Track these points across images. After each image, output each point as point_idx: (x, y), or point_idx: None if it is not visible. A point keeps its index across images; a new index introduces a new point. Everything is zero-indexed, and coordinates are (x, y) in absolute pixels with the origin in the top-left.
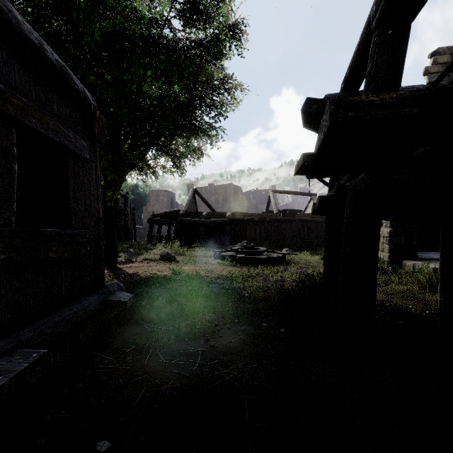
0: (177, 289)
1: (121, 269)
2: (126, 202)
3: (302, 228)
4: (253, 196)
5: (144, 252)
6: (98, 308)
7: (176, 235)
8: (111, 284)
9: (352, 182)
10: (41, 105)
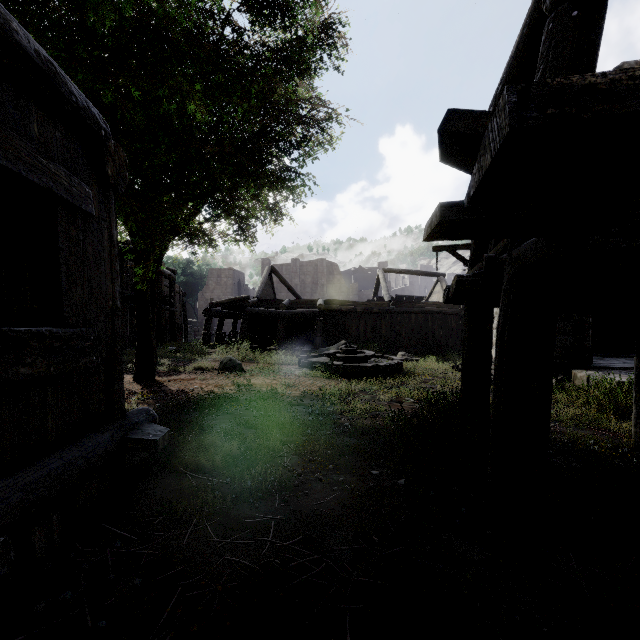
0: (242, 415)
1: (161, 383)
2: (172, 285)
3: (425, 322)
4: (354, 277)
5: (198, 357)
6: (112, 452)
7: (244, 333)
8: (136, 411)
9: (512, 252)
10: (7, 121)
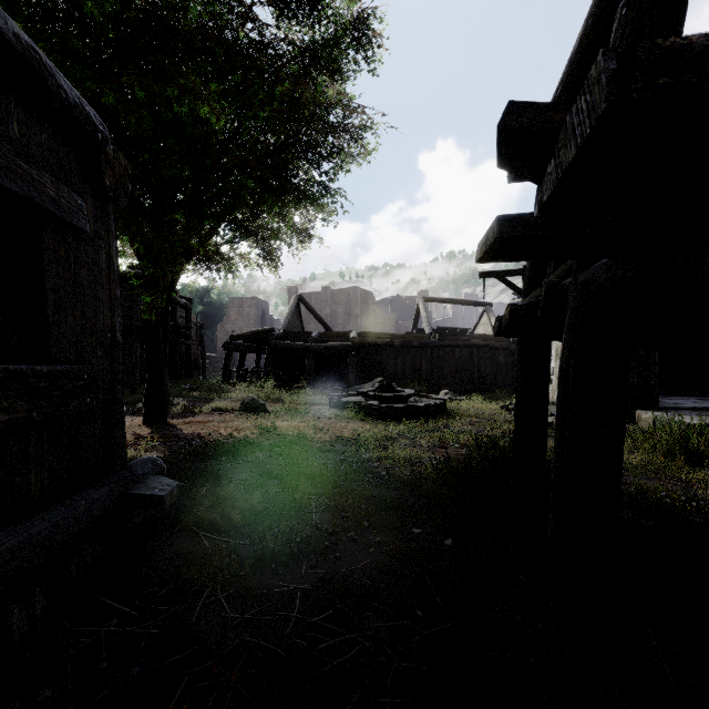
0: (265, 463)
1: (174, 426)
2: (188, 315)
3: (470, 357)
4: (391, 307)
5: (216, 397)
6: (109, 510)
7: (269, 369)
8: (140, 461)
9: (577, 277)
10: None
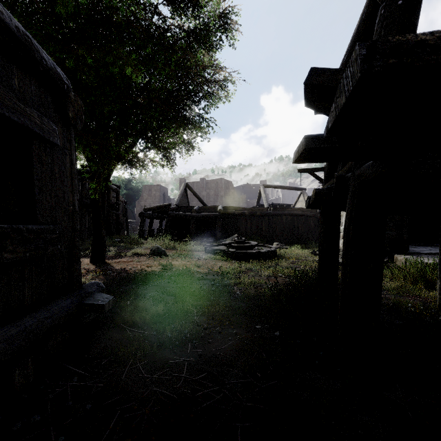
0: (165, 287)
1: (109, 264)
2: (117, 196)
3: (292, 222)
4: (243, 191)
5: (135, 246)
6: (72, 313)
7: (167, 229)
8: (89, 284)
9: (355, 172)
10: None
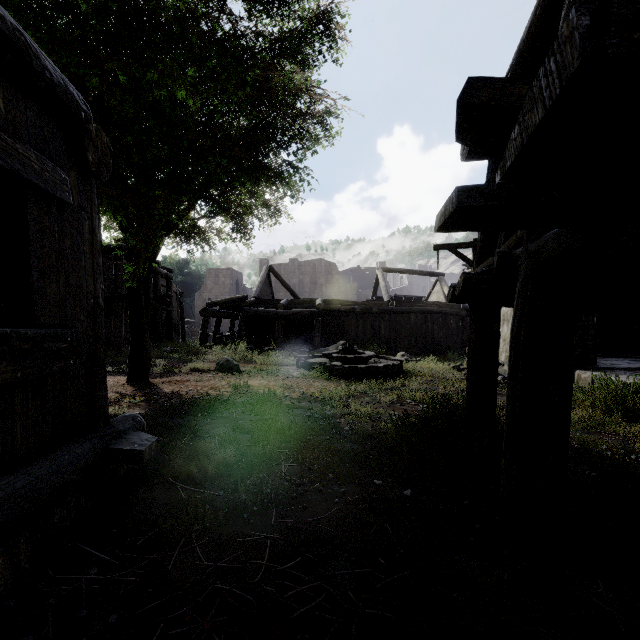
0: (238, 419)
1: (155, 385)
2: (169, 284)
3: (425, 322)
4: (353, 277)
5: (194, 358)
6: (92, 464)
7: (242, 333)
8: (121, 418)
9: (528, 246)
10: None
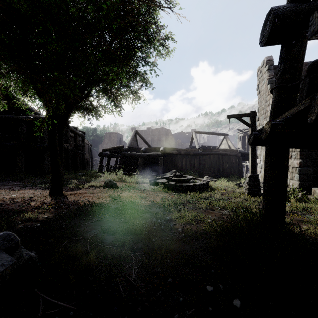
0: (108, 222)
1: (65, 196)
2: (83, 140)
3: (218, 160)
4: (179, 137)
5: (93, 179)
6: None
7: (121, 165)
8: None
9: None
10: None
